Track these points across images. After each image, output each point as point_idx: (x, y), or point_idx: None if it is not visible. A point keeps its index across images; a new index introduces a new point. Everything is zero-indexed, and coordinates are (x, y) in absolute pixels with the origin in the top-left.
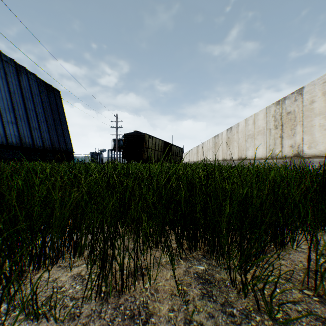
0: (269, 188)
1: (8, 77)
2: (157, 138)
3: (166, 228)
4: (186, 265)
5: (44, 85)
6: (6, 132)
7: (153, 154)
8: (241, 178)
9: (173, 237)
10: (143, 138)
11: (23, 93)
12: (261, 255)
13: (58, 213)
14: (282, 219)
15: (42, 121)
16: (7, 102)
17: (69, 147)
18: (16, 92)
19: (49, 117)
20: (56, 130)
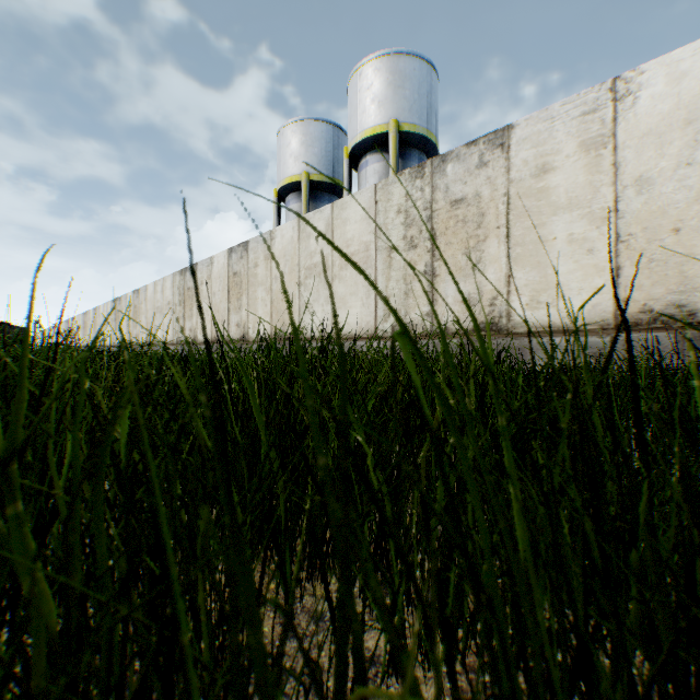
0: None
1: None
2: None
3: None
4: None
5: None
6: None
7: None
8: None
9: None
10: None
11: None
12: None
13: None
14: None
15: None
16: None
17: None
18: None
19: None
20: None
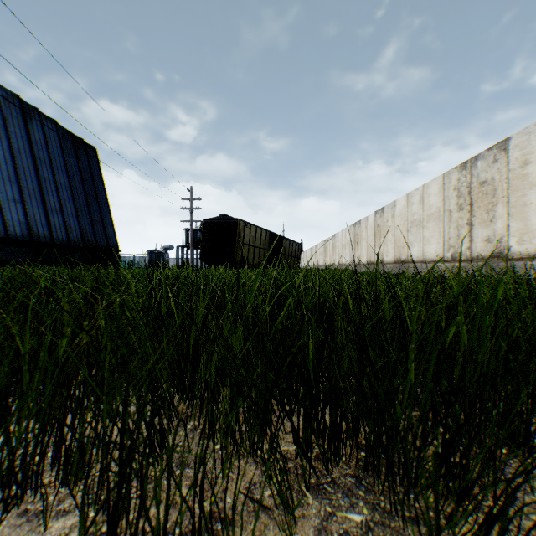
0: (490, 322)
1: (9, 124)
2: (259, 227)
3: (273, 402)
4: (320, 508)
5: (69, 138)
6: (5, 216)
7: (251, 253)
8: (441, 305)
9: (289, 425)
10: (235, 226)
11: (34, 151)
12: (485, 477)
13: (27, 384)
14: (526, 393)
15: (65, 199)
16: (7, 166)
17: (111, 242)
18: (21, 150)
19: (78, 192)
20: (90, 214)
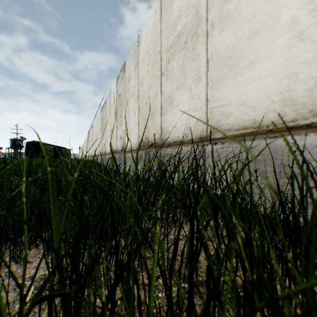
0: None
1: None
2: (50, 145)
3: None
4: None
5: None
6: None
7: None
8: None
9: None
10: (40, 145)
11: None
12: None
13: None
14: None
15: None
16: None
17: None
18: None
19: None
20: None
